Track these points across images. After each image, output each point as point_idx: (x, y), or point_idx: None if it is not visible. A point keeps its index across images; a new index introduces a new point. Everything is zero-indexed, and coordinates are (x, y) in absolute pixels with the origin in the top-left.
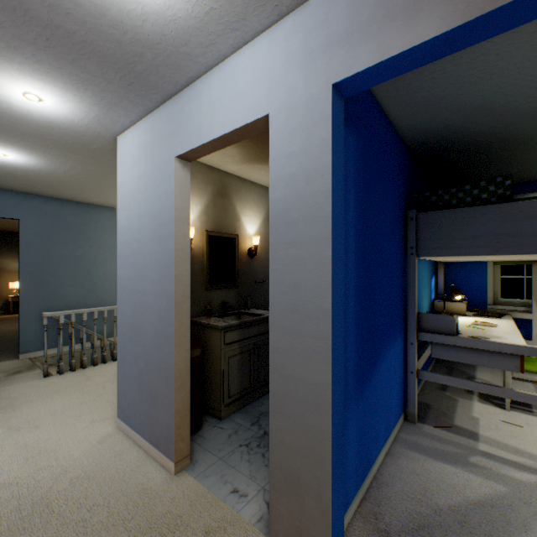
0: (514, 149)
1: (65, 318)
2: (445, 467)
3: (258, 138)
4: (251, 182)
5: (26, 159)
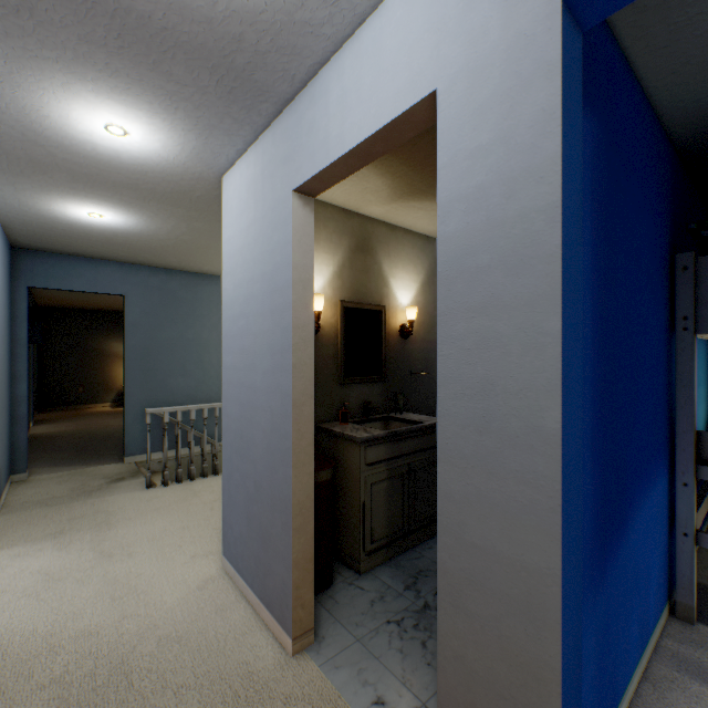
0: None
1: (174, 415)
2: None
3: (415, 157)
4: (404, 230)
5: (124, 218)
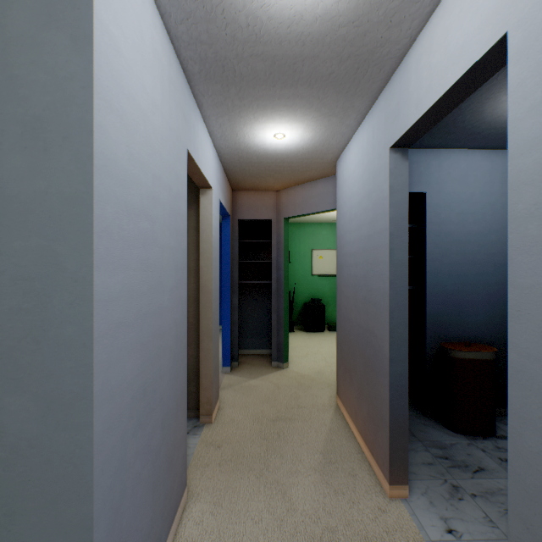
0: None
1: None
2: None
3: None
4: None
5: None
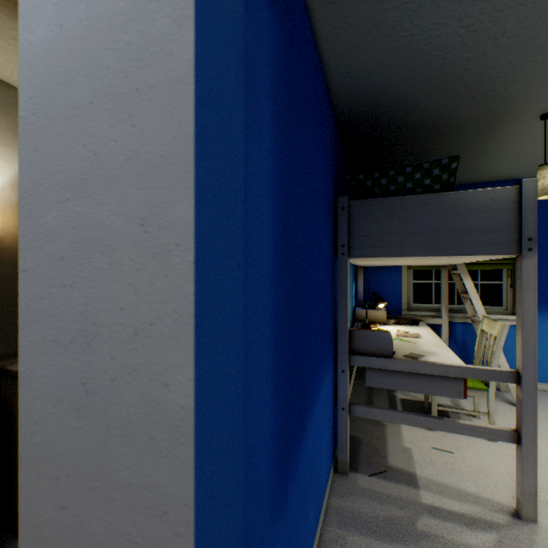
0: (440, 142)
1: None
2: None
3: None
4: None
5: None
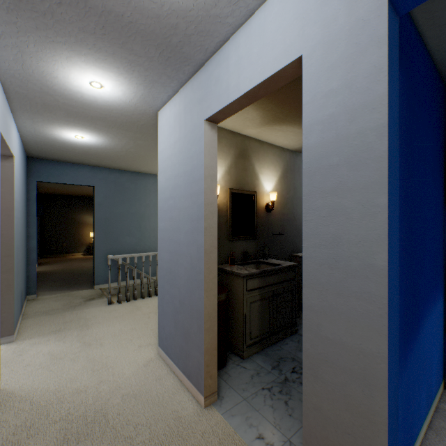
0: None
1: (123, 260)
2: None
3: (279, 97)
4: (268, 144)
5: (96, 139)
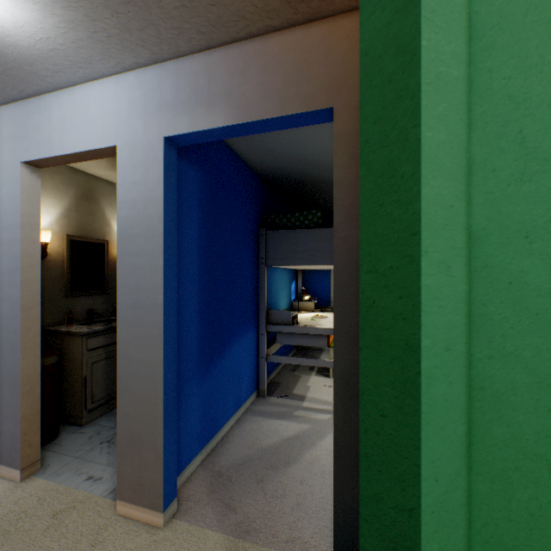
0: None
1: None
2: (275, 422)
3: None
4: None
5: None
